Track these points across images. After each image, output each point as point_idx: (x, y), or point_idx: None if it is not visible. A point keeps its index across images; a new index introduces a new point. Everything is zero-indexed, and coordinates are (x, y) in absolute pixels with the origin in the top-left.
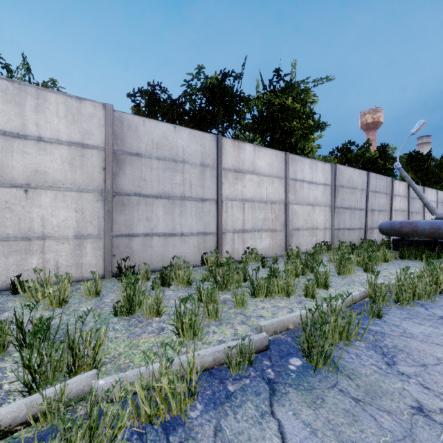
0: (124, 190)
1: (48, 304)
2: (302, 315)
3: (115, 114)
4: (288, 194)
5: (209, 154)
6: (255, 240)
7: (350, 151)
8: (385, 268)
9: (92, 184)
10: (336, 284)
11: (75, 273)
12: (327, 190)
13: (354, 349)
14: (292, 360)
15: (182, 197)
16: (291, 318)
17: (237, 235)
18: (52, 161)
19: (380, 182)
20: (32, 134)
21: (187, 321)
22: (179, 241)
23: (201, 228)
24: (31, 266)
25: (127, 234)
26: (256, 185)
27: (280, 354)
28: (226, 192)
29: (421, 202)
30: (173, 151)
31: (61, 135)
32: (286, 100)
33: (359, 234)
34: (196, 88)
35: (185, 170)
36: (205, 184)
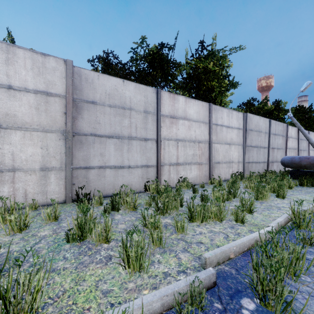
0: (82, 131)
1: (10, 229)
2: (241, 244)
3: (75, 69)
4: (211, 136)
5: (150, 103)
6: (186, 171)
7: (253, 105)
8: (291, 193)
9: (55, 126)
10: (257, 209)
11: (40, 199)
12: (240, 133)
13: (303, 286)
14: (244, 301)
15: (129, 137)
16: (231, 247)
17: (172, 167)
18: (20, 106)
19: (278, 127)
20: (3, 83)
21: (133, 254)
22: (127, 172)
23: (144, 162)
24: (3, 193)
25: (84, 166)
26: (187, 128)
27: (229, 293)
28: (164, 133)
29: (307, 142)
30: (122, 100)
31: (29, 84)
32: (209, 65)
33: (263, 167)
34: (140, 55)
35: (131, 116)
36: (148, 127)
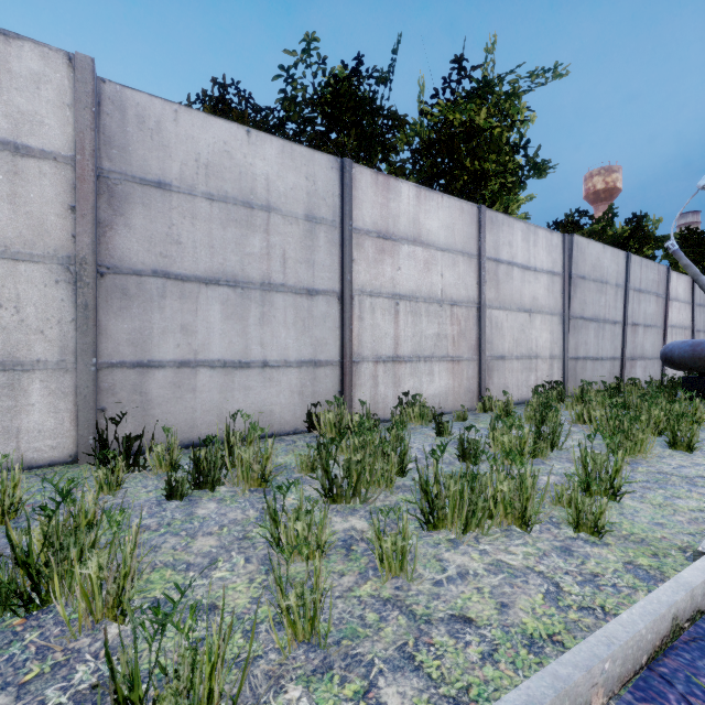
0: (129, 261)
1: None
2: (628, 643)
3: (107, 89)
4: (483, 288)
5: (324, 196)
6: (419, 378)
7: (579, 226)
8: (704, 437)
9: (42, 243)
10: (627, 484)
11: None
12: (556, 284)
13: None
14: None
15: (265, 285)
16: (597, 666)
17: (384, 368)
18: None
19: (647, 273)
20: None
21: None
22: (259, 380)
23: (308, 352)
24: None
25: (134, 361)
26: (421, 268)
27: None
28: (361, 277)
29: None
30: (244, 183)
31: None
32: (476, 116)
33: (612, 370)
34: (304, 86)
35: (271, 227)
36: (317, 259)
